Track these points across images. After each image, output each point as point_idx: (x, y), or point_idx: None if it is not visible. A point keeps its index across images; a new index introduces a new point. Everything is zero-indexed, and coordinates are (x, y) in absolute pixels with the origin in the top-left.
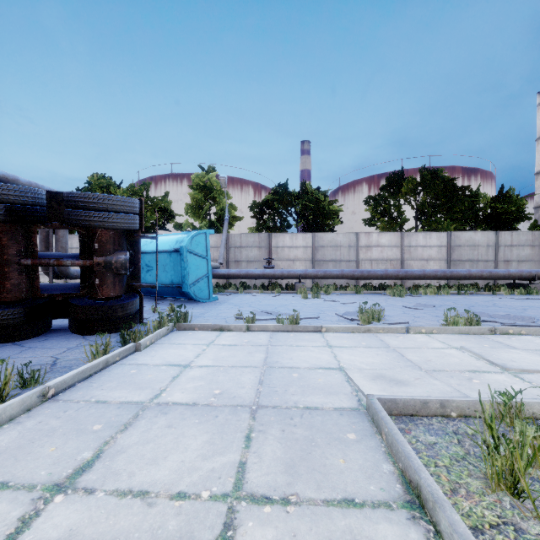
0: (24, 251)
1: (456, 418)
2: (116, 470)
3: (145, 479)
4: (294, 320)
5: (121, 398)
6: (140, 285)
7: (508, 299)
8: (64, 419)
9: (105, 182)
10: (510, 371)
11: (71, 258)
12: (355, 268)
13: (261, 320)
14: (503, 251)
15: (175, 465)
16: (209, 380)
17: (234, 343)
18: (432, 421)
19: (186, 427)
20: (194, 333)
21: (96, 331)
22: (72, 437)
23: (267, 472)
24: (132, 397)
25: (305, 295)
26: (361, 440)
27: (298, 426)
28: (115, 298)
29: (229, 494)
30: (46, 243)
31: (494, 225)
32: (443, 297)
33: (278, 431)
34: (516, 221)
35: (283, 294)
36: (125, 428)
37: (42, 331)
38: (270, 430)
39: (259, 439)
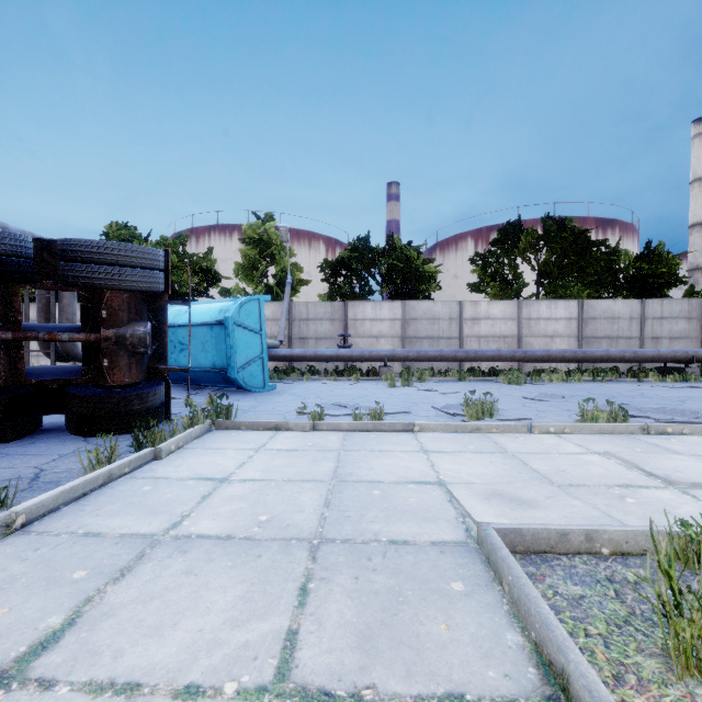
0: (1, 320)
1: (608, 556)
2: (96, 646)
3: (138, 662)
4: (377, 415)
5: (122, 529)
6: (166, 368)
7: (659, 388)
8: (32, 562)
9: (128, 233)
10: (677, 486)
11: (69, 331)
12: (458, 348)
13: (333, 415)
14: (650, 324)
15: (189, 637)
16: (254, 500)
17: (293, 448)
18: (574, 561)
19: (212, 573)
20: (239, 434)
21: (103, 431)
22: (39, 591)
23: (329, 649)
24: (140, 527)
25: (391, 383)
26: (472, 593)
27: (378, 571)
28: (131, 386)
29: (268, 687)
30: (47, 313)
31: (639, 292)
32: (574, 385)
33: (348, 579)
34: (667, 286)
35: (362, 382)
36: (121, 575)
37: (28, 431)
38: (337, 578)
39: (320, 592)
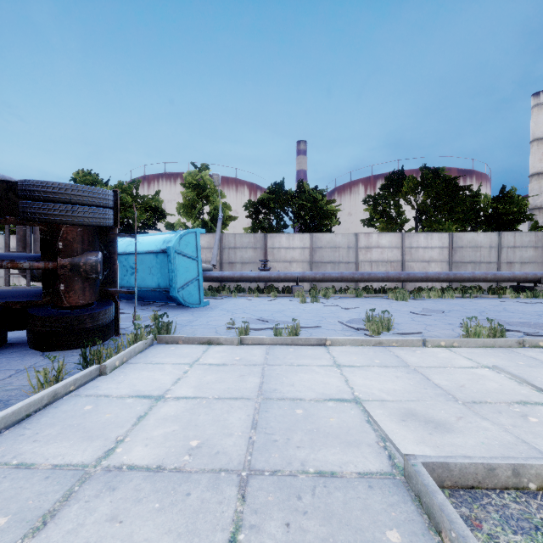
0: None
1: (535, 491)
2: None
3: None
4: (294, 330)
5: (55, 458)
6: (116, 291)
7: (516, 303)
8: None
9: (91, 179)
10: None
11: (30, 260)
12: (354, 270)
13: (256, 329)
14: (506, 252)
15: None
16: (186, 421)
17: (223, 362)
18: (504, 499)
19: (138, 520)
20: (177, 348)
21: (59, 346)
22: None
23: None
24: (73, 456)
25: (303, 299)
26: None
27: (309, 514)
28: (85, 306)
29: None
30: (24, 243)
31: (495, 226)
32: (448, 301)
33: (279, 527)
34: (517, 222)
35: (279, 298)
36: (42, 524)
37: None
38: (267, 525)
39: None
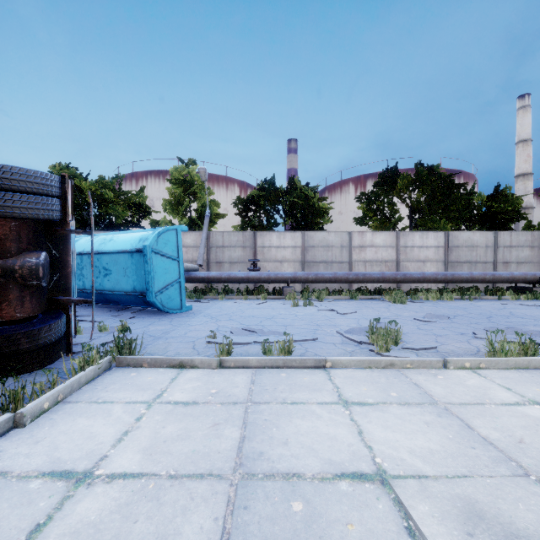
0: None
1: None
2: None
3: None
4: (286, 346)
5: None
6: (68, 300)
7: (520, 306)
8: None
9: (69, 173)
10: None
11: None
12: (348, 270)
13: (242, 344)
14: (502, 252)
15: None
16: (109, 539)
17: (193, 398)
18: None
19: None
20: (139, 374)
21: None
22: None
23: None
24: None
25: (295, 303)
26: None
27: None
28: (27, 319)
29: None
30: None
31: (490, 225)
32: (448, 303)
33: None
34: (511, 221)
35: (269, 301)
36: None
37: None
38: None
39: None
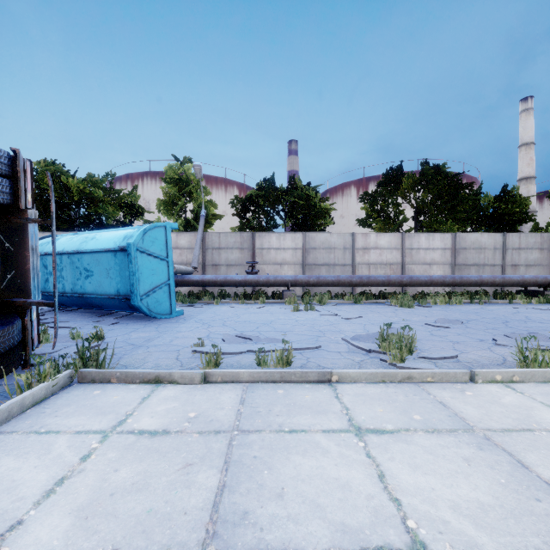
0: None
1: None
2: None
3: None
4: (285, 356)
5: None
6: (25, 302)
7: (534, 310)
8: None
9: (54, 169)
10: None
11: None
12: (351, 273)
13: (233, 353)
14: (510, 254)
15: None
16: None
17: (164, 426)
18: None
19: None
20: (104, 392)
21: None
22: None
23: None
24: None
25: (295, 307)
26: None
27: None
28: None
29: None
30: None
31: (497, 227)
32: (458, 307)
33: None
34: (519, 223)
35: (268, 305)
36: None
37: None
38: None
39: None
